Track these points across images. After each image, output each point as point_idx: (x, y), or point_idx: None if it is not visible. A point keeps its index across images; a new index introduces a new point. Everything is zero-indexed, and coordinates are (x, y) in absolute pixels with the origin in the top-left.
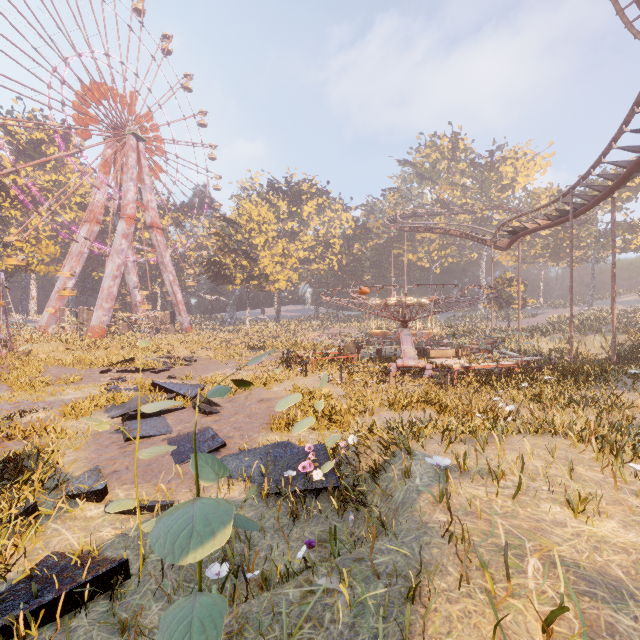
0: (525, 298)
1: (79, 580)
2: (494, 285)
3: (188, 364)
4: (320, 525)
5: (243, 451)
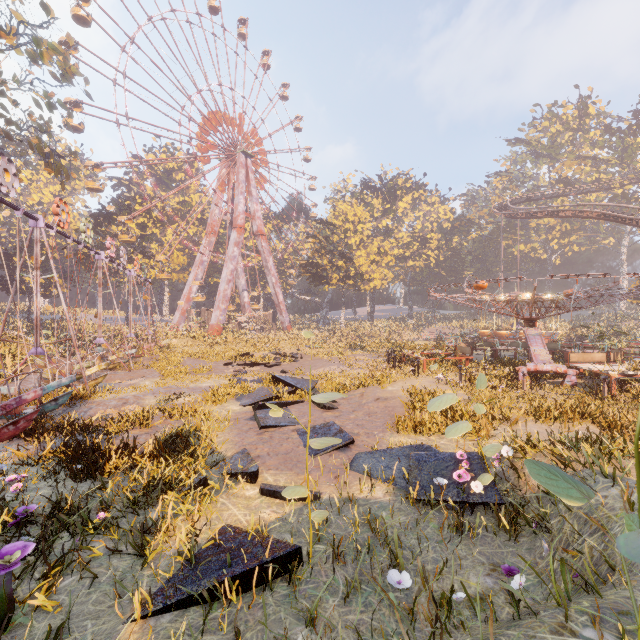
0: None
1: (261, 558)
2: None
3: (295, 360)
4: (487, 545)
5: (378, 450)
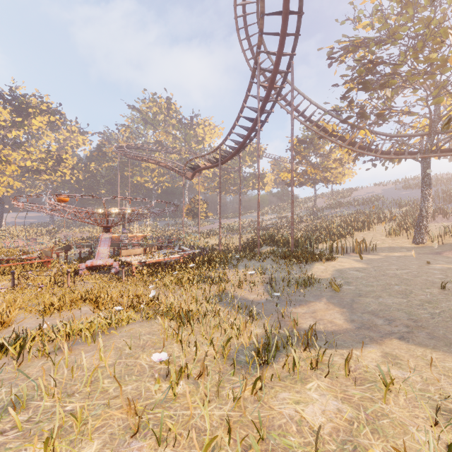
0: (207, 212)
1: None
2: (190, 203)
3: None
4: None
5: None
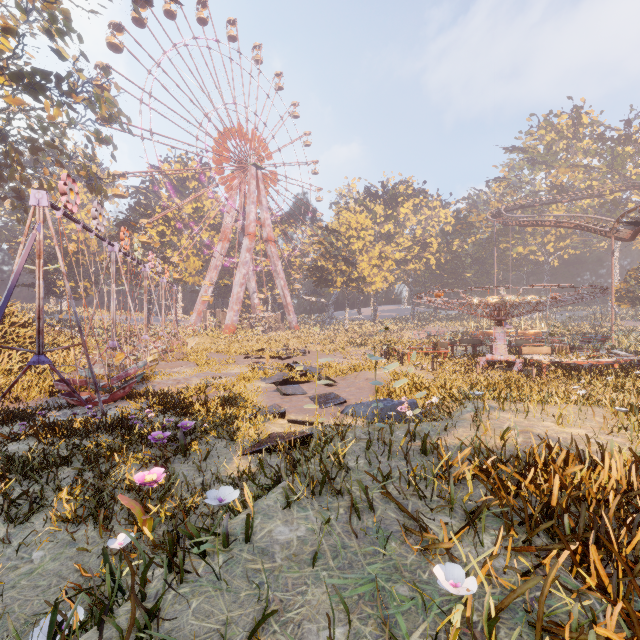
0: None
1: (293, 437)
2: (625, 279)
3: (304, 355)
4: None
5: (360, 403)
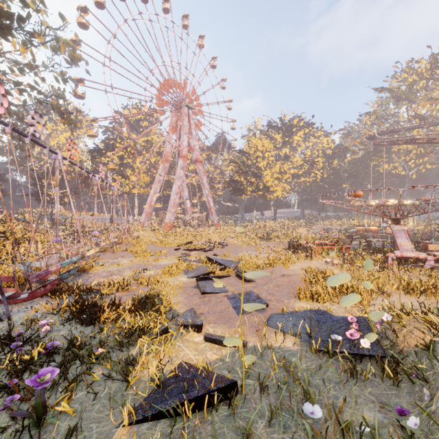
0: None
1: (208, 387)
2: None
3: (223, 247)
4: (375, 388)
5: (287, 312)
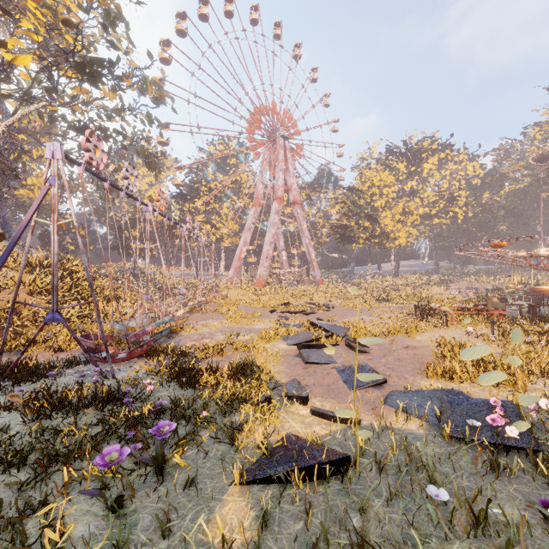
0: None
1: (319, 459)
2: None
3: (328, 310)
4: (523, 485)
5: (410, 390)
